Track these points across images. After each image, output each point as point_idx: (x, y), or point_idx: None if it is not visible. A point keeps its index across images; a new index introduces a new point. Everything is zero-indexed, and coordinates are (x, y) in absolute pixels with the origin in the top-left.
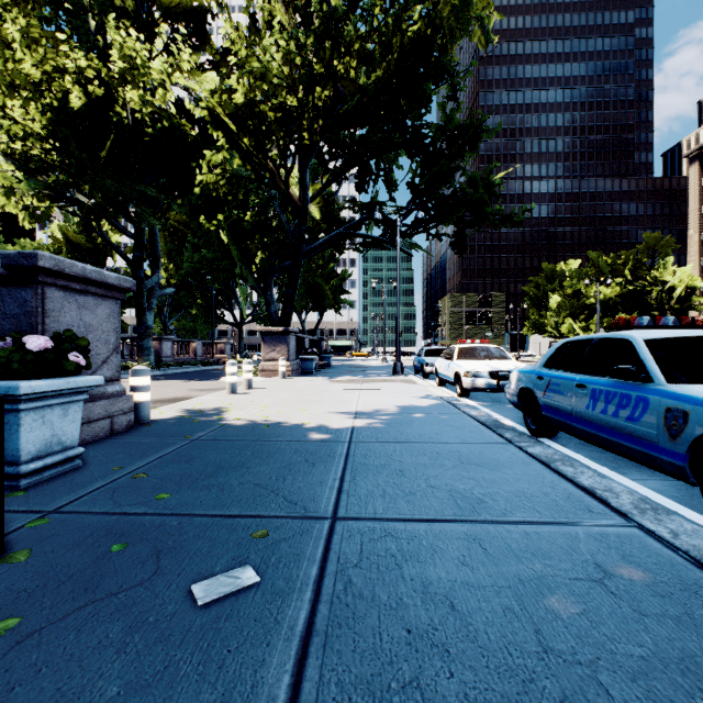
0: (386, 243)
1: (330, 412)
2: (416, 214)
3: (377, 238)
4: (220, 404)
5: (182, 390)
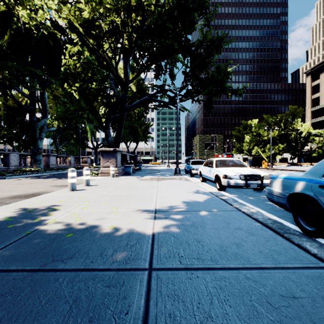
0: (170, 104)
1: (135, 210)
2: (187, 87)
3: (165, 102)
4: (54, 202)
5: (46, 186)
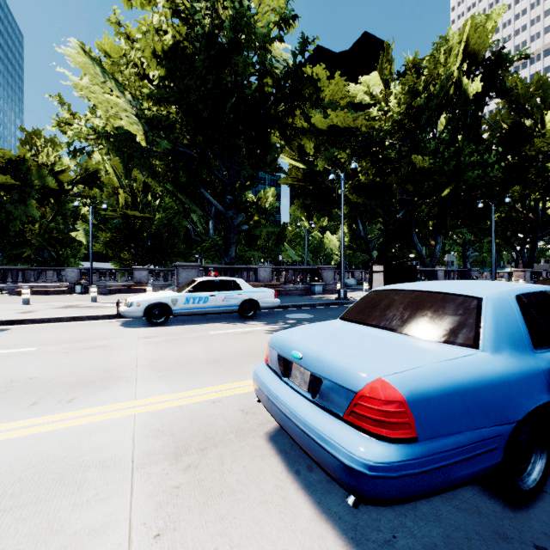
0: None
1: None
2: None
3: None
4: None
5: None
